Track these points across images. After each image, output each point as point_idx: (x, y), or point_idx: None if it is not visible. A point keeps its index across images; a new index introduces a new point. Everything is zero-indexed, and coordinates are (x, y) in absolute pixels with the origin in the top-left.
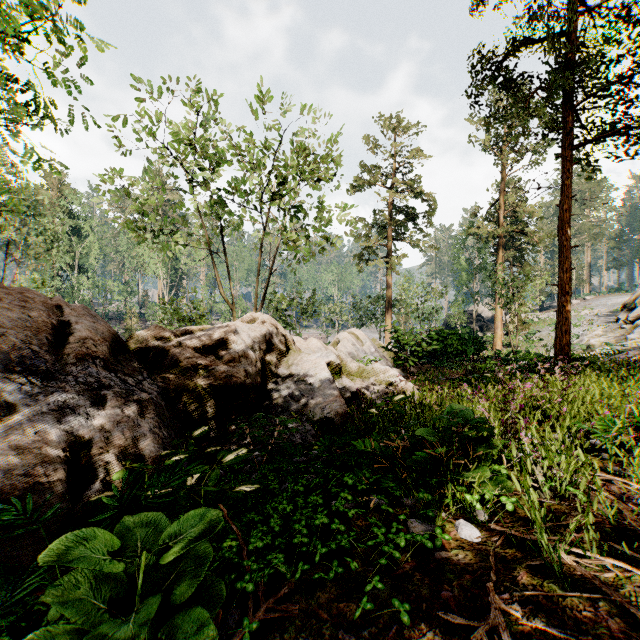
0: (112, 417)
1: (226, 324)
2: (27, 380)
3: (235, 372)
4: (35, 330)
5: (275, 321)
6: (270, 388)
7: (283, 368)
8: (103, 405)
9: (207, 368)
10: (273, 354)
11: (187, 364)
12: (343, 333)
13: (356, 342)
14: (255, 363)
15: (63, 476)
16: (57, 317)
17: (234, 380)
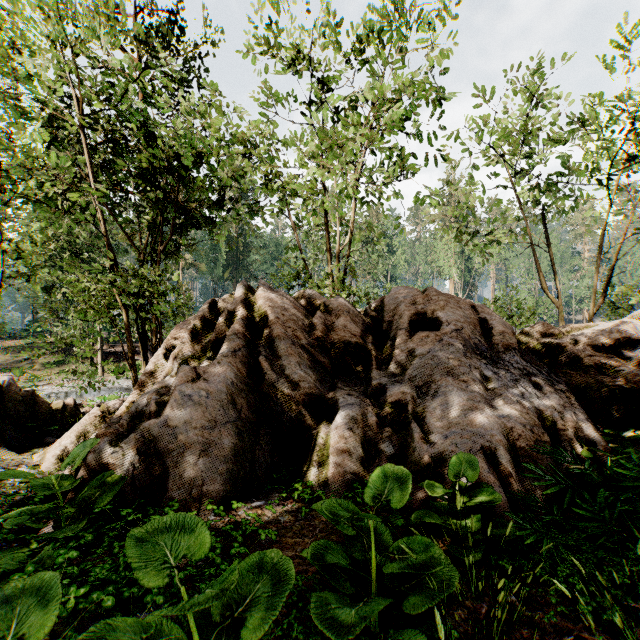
0: (555, 401)
1: (618, 322)
2: (486, 361)
3: None
4: (473, 324)
5: None
6: None
7: None
8: (537, 389)
9: (612, 368)
10: None
11: (588, 362)
12: None
13: None
14: None
15: (548, 440)
16: (476, 315)
17: None
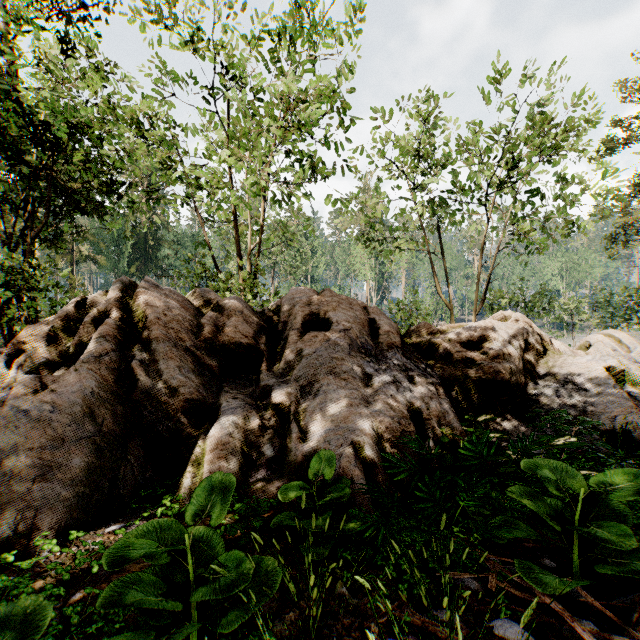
0: (425, 393)
1: (482, 322)
2: (369, 359)
3: (500, 368)
4: (362, 325)
5: (527, 319)
6: (530, 389)
7: (541, 369)
8: (412, 383)
9: (475, 362)
10: (529, 354)
11: (457, 357)
12: (595, 335)
13: (617, 347)
14: (518, 361)
15: (414, 429)
16: (367, 315)
17: (500, 376)
